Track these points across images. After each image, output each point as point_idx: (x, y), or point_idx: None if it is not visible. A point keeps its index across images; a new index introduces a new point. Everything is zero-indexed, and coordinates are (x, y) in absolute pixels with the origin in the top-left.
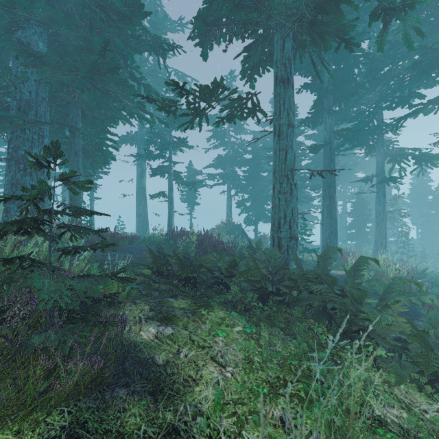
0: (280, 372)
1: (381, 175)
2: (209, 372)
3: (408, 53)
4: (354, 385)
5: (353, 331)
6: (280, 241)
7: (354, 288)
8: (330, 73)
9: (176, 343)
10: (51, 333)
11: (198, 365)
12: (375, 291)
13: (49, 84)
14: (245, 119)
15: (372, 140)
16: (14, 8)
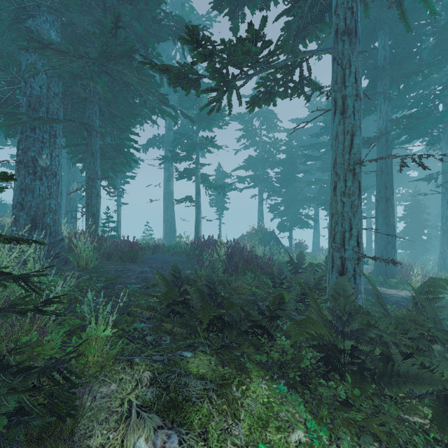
0: None
1: None
2: None
3: None
4: None
5: None
6: (344, 264)
7: None
8: (432, 6)
9: None
10: None
11: None
12: None
13: (62, 77)
14: (290, 97)
15: (437, 130)
16: None
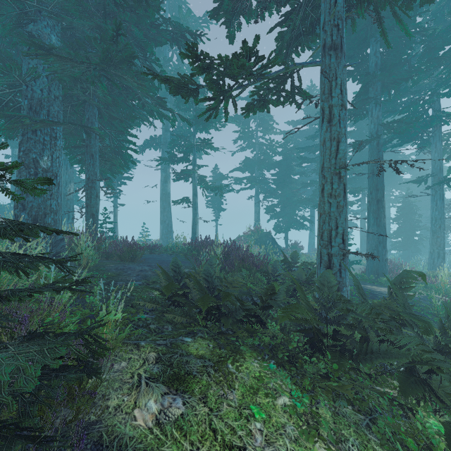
0: None
1: (438, 174)
2: None
3: None
4: None
5: None
6: (330, 260)
7: None
8: (406, 28)
9: (188, 437)
10: None
11: None
12: None
13: (62, 80)
14: (282, 104)
15: (426, 134)
16: None
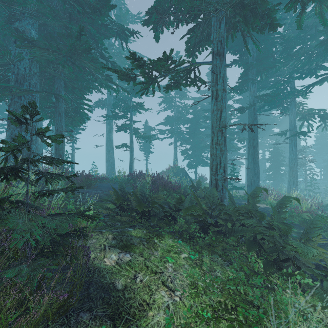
0: (221, 296)
1: (293, 130)
2: (161, 296)
3: (315, 35)
4: (293, 320)
5: (281, 260)
6: (216, 182)
7: (280, 223)
8: (258, 47)
9: (133, 269)
10: (24, 266)
11: (151, 289)
12: (291, 222)
13: (39, 62)
14: (189, 86)
15: (286, 103)
16: (12, 4)
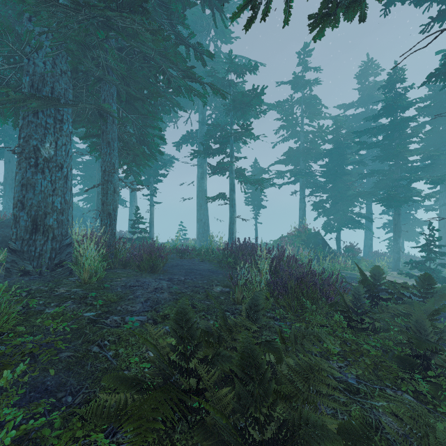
0: None
1: None
2: None
3: None
4: None
5: None
6: None
7: None
8: None
9: None
10: None
11: None
12: None
13: (70, 51)
14: None
15: None
16: None
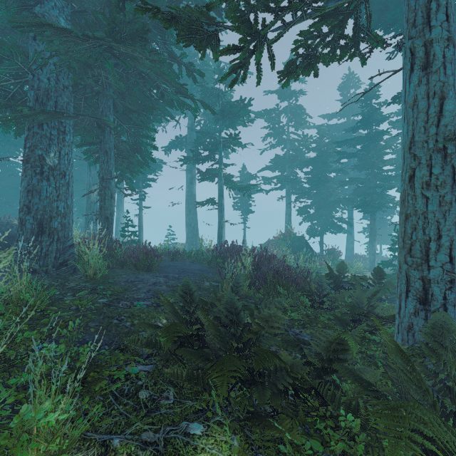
0: None
1: None
2: None
3: None
4: None
5: None
6: (428, 289)
7: None
8: None
9: None
10: None
11: None
12: None
13: (72, 68)
14: (338, 60)
15: None
16: None
